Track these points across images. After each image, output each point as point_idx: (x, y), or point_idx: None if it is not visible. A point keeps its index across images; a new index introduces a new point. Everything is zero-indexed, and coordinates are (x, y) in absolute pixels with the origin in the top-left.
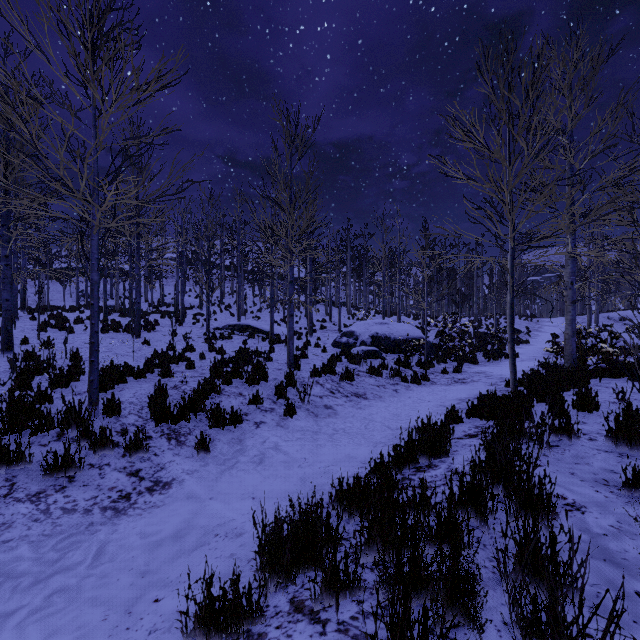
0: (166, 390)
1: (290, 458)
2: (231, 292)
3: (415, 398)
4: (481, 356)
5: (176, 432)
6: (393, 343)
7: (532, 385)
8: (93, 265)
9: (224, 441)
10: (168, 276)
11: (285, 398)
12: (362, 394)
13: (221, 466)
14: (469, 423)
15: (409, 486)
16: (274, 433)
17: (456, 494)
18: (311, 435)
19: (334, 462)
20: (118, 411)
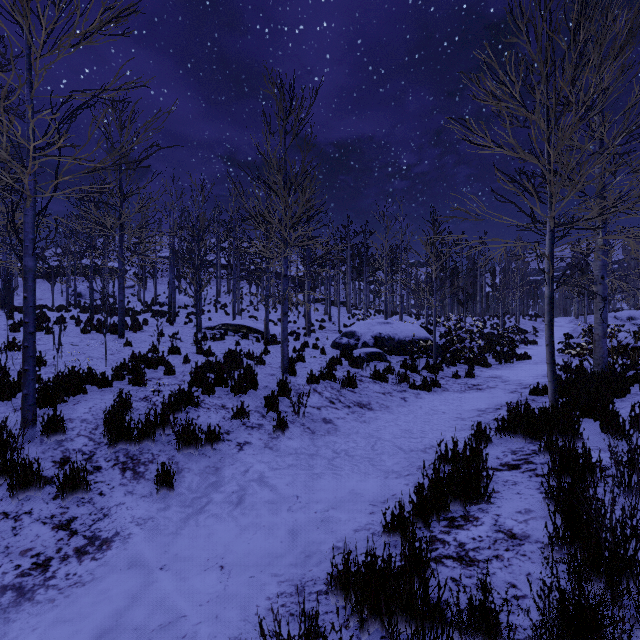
0: (130, 403)
1: (278, 496)
2: (228, 291)
3: (427, 408)
4: (491, 358)
5: (134, 460)
6: (397, 344)
7: (569, 395)
8: (26, 247)
9: (195, 471)
10: (164, 275)
11: (276, 411)
12: (366, 404)
13: (186, 509)
14: (500, 445)
15: (444, 556)
16: (260, 458)
17: (522, 581)
18: (306, 460)
19: (335, 502)
20: (61, 433)
